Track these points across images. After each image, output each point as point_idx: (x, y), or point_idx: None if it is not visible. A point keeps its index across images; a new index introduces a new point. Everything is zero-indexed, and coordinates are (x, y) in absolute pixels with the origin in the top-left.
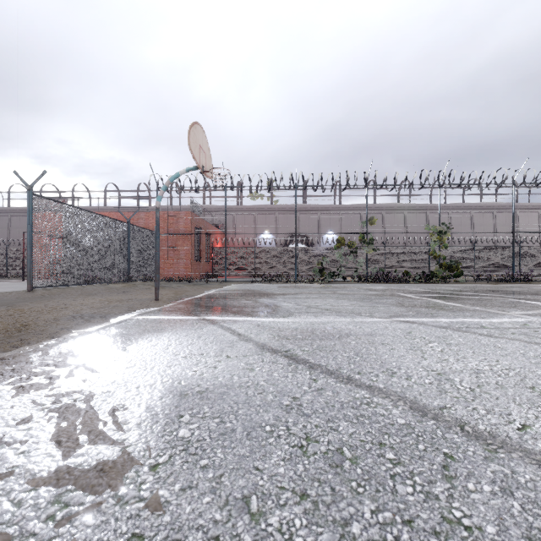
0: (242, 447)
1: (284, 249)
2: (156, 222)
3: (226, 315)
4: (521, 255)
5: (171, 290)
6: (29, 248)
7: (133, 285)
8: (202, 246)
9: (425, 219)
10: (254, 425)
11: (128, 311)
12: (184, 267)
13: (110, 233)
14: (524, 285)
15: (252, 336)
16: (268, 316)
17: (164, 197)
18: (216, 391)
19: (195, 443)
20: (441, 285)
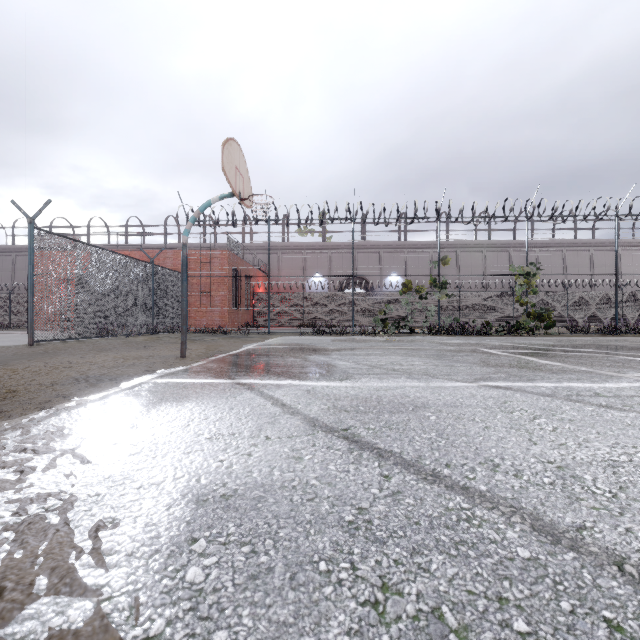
0: (282, 605)
1: (339, 295)
2: (183, 262)
3: (268, 378)
4: (624, 302)
5: (202, 344)
6: (30, 294)
7: (156, 338)
8: (241, 291)
9: (508, 258)
10: (302, 560)
11: (145, 372)
12: (220, 316)
13: (130, 276)
14: (631, 338)
15: (300, 406)
16: (320, 379)
17: (196, 233)
18: (248, 496)
19: (210, 595)
20: (530, 338)
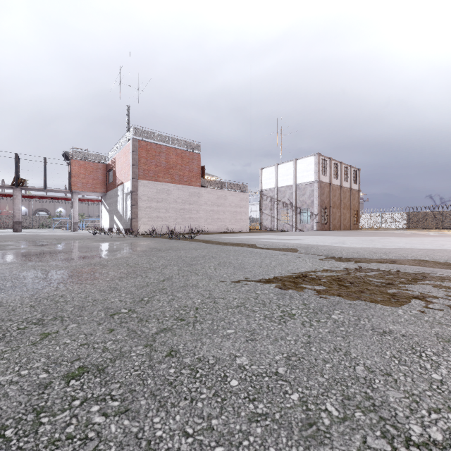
0: None
1: (32, 216)
2: None
3: None
4: None
5: None
6: None
7: None
8: None
9: None
10: None
11: None
12: None
13: None
14: None
15: None
16: None
17: None
18: None
19: None
20: None
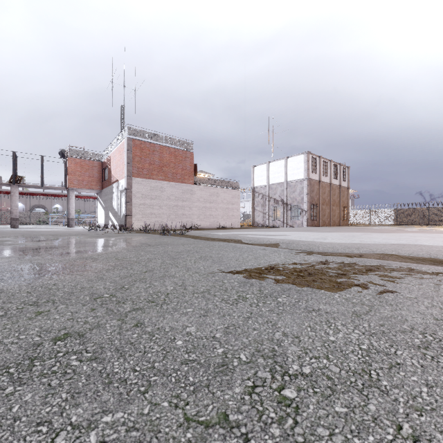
0: None
1: (29, 213)
2: None
3: None
4: None
5: None
6: None
7: None
8: None
9: None
10: None
11: None
12: None
13: None
14: None
15: None
16: None
17: None
18: None
19: None
20: None
